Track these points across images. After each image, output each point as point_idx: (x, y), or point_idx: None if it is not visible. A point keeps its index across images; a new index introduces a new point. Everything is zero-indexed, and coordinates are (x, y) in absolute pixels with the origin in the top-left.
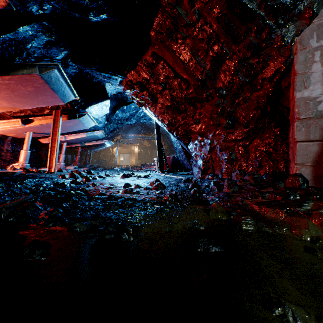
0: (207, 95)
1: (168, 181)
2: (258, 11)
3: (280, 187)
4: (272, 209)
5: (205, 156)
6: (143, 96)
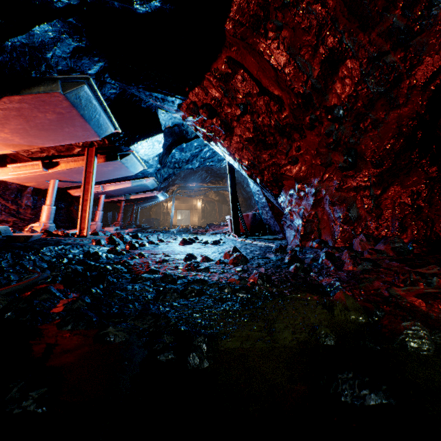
0: (311, 119)
1: (250, 251)
2: None
3: None
4: None
5: (305, 212)
6: (212, 125)
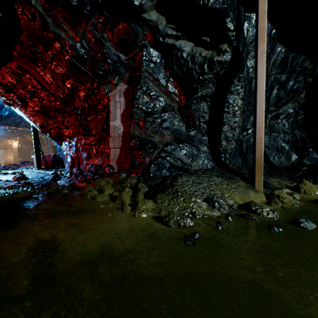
0: (70, 110)
1: (37, 176)
2: (88, 73)
3: (100, 173)
4: (83, 183)
5: (73, 154)
6: (10, 97)
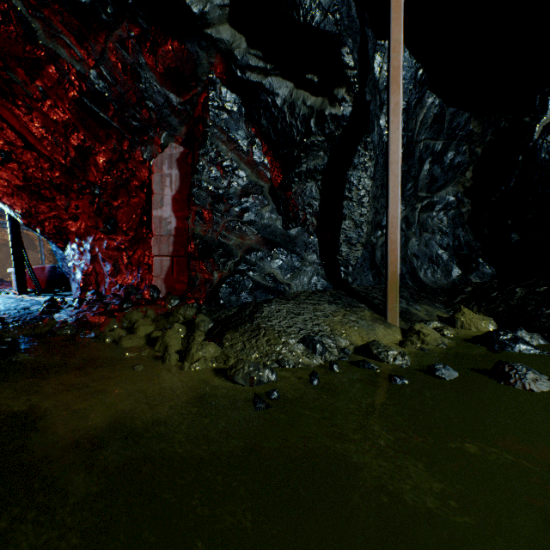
0: (79, 187)
1: (16, 305)
2: (113, 123)
3: (134, 299)
4: (101, 316)
5: (86, 267)
6: None
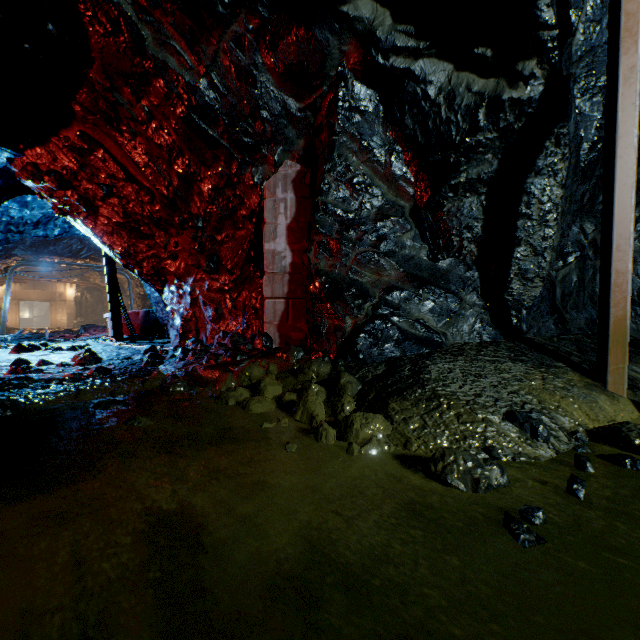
0: (180, 221)
1: (117, 354)
2: (222, 141)
3: (245, 350)
4: (214, 370)
5: (185, 311)
6: (67, 198)
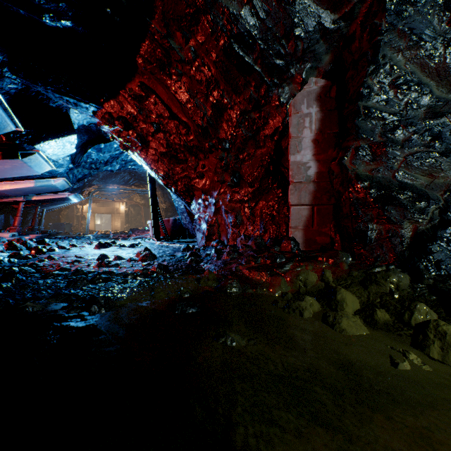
0: (210, 146)
1: (163, 251)
2: (255, 67)
3: (275, 252)
4: (259, 272)
5: (209, 218)
6: (129, 136)
